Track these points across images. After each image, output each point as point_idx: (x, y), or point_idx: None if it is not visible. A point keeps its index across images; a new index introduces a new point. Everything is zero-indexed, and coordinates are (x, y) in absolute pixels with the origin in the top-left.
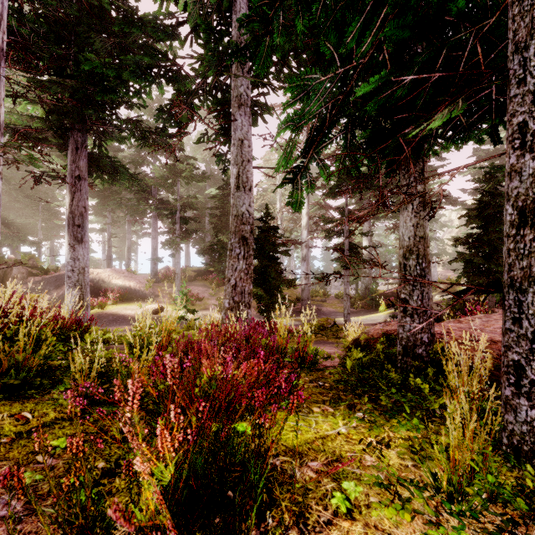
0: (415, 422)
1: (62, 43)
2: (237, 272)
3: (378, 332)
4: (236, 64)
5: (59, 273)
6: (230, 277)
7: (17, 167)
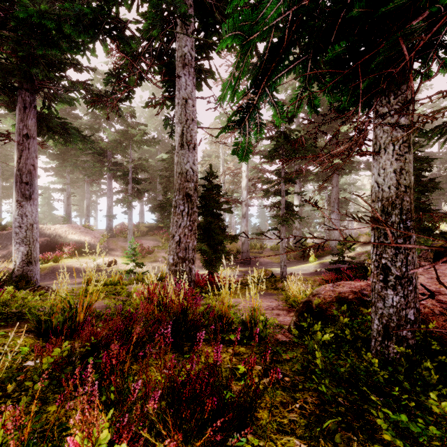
0: None
1: (10, 5)
2: (181, 229)
3: (330, 294)
4: (181, 25)
5: None
6: (174, 233)
7: None
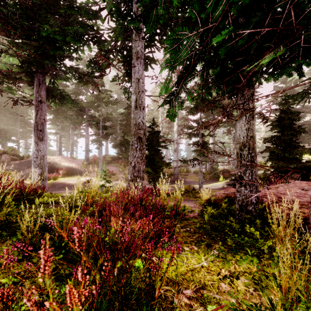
0: (255, 261)
1: (30, 21)
2: (136, 158)
3: (222, 195)
4: (135, 33)
5: (30, 159)
6: (131, 161)
7: (1, 94)
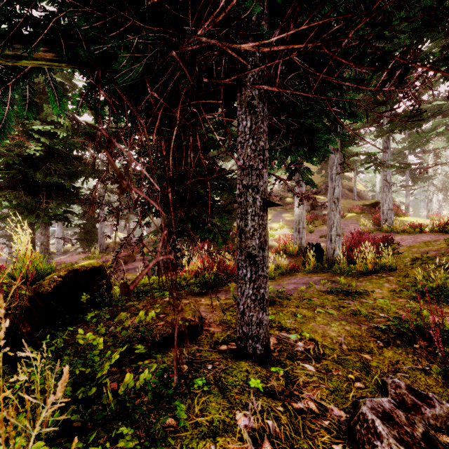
0: None
1: None
2: None
3: None
4: None
5: None
6: None
7: None
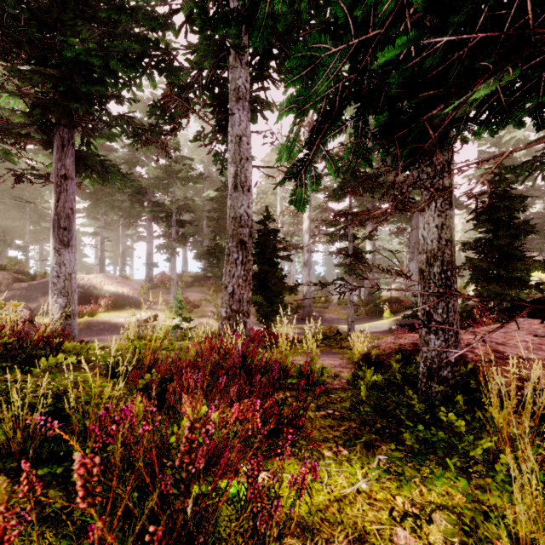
0: (463, 484)
1: (47, 33)
2: (235, 279)
3: (390, 346)
4: (234, 55)
5: (47, 279)
6: (227, 283)
7: None
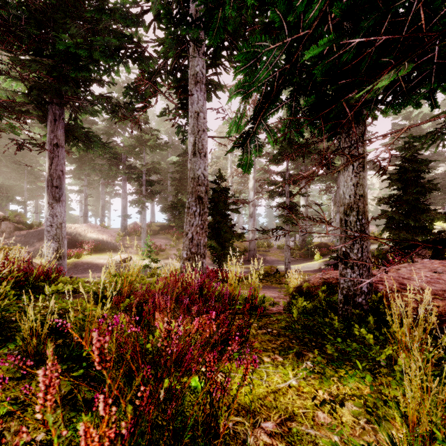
0: (368, 379)
1: (42, 29)
2: (194, 227)
3: (318, 280)
4: (193, 47)
5: (42, 228)
6: (187, 231)
7: None
